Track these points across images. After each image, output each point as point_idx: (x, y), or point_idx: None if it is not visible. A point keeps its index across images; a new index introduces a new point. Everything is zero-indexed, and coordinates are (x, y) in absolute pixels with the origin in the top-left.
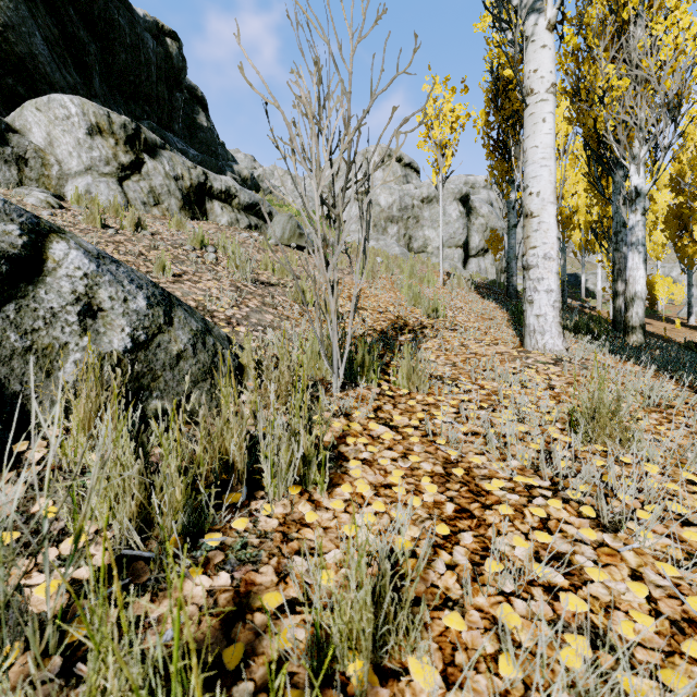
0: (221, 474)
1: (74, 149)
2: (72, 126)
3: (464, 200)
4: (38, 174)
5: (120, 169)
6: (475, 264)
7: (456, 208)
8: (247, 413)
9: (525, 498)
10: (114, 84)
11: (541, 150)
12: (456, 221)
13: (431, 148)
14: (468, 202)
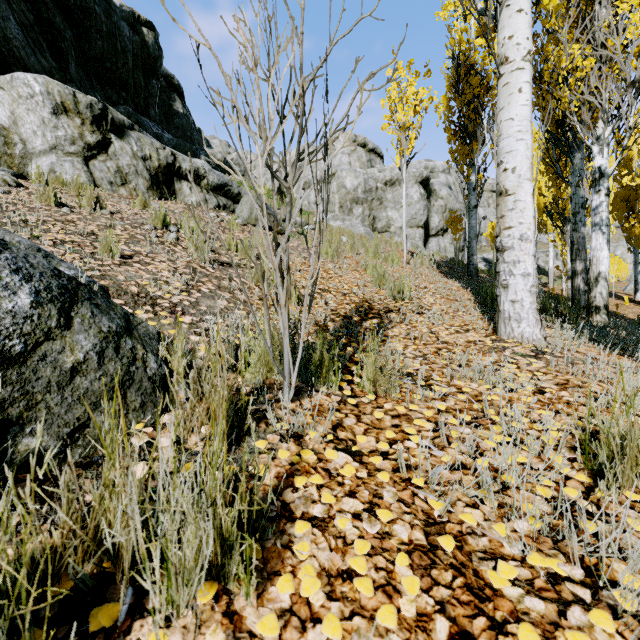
0: (101, 562)
1: (38, 128)
2: (36, 105)
3: (425, 183)
4: (0, 153)
5: (86, 148)
6: (435, 243)
7: (418, 190)
8: (165, 444)
9: (553, 605)
10: (91, 70)
11: (517, 123)
12: (418, 203)
13: (395, 131)
14: (429, 184)
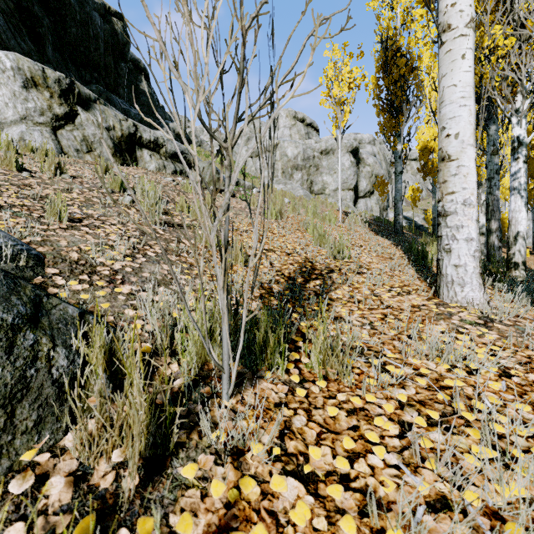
0: None
1: (10, 100)
2: (8, 79)
3: (354, 153)
4: None
5: (54, 119)
6: (363, 203)
7: (348, 159)
8: (56, 488)
9: None
10: (67, 53)
11: (460, 89)
12: (348, 169)
13: (332, 105)
14: (358, 153)
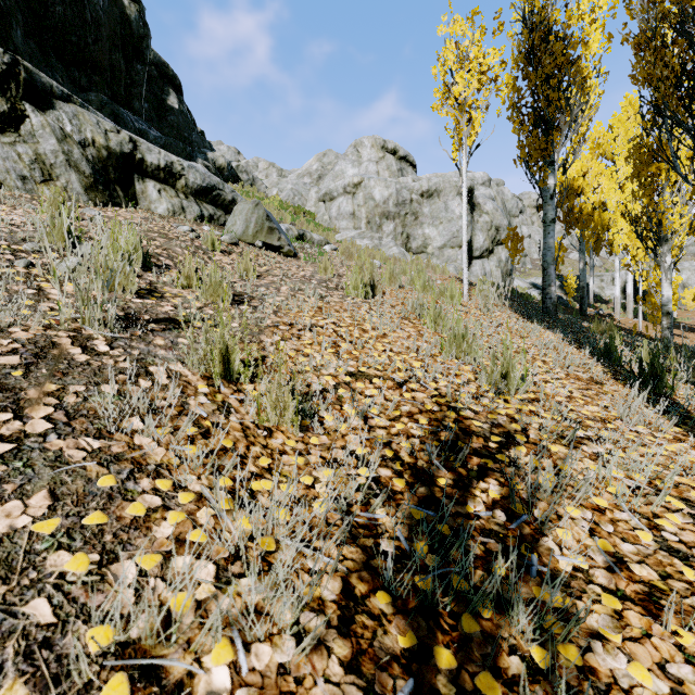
0: None
1: None
2: None
3: (468, 195)
4: None
5: None
6: (479, 266)
7: (460, 203)
8: None
9: None
10: (49, 43)
11: None
12: (460, 218)
13: (452, 111)
14: (472, 197)
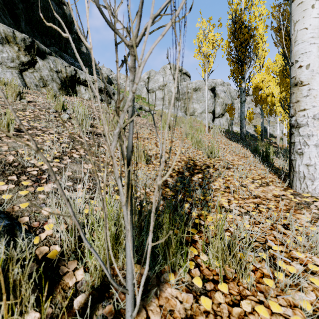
0: None
1: None
2: None
3: (213, 90)
4: None
5: (21, 64)
6: (218, 121)
7: (209, 94)
8: None
9: None
10: (34, 27)
11: (311, 31)
12: (209, 100)
13: (201, 57)
14: (215, 90)
